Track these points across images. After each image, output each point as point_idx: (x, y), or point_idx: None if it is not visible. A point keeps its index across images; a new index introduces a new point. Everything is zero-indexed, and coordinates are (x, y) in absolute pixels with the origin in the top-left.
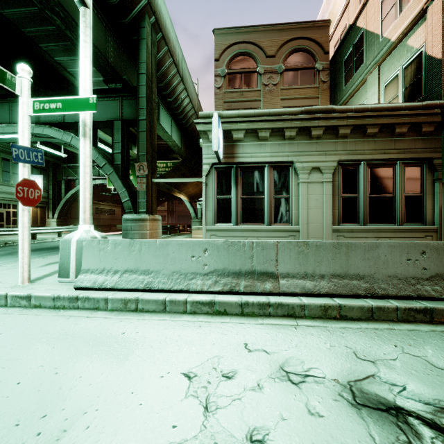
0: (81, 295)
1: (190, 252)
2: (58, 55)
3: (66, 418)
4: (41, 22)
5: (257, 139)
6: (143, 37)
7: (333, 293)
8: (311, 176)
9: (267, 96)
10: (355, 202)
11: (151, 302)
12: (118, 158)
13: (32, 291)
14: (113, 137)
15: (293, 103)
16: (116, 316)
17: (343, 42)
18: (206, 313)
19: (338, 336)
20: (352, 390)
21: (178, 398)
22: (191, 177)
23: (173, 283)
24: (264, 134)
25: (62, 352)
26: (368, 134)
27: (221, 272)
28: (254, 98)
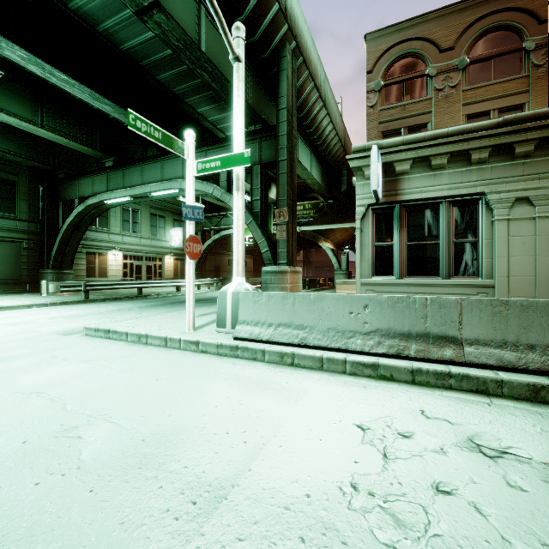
0: (240, 344)
1: (347, 308)
2: (200, 106)
3: (261, 436)
4: (188, 79)
5: (428, 168)
6: (283, 68)
7: None
8: (513, 211)
9: (441, 105)
10: None
11: (307, 358)
12: (257, 205)
13: (198, 337)
14: (252, 183)
15: (483, 106)
16: (274, 367)
17: None
18: (368, 377)
19: None
20: None
21: (355, 442)
22: (339, 221)
23: (330, 340)
24: (439, 161)
25: (240, 390)
26: None
27: (385, 332)
28: (421, 111)
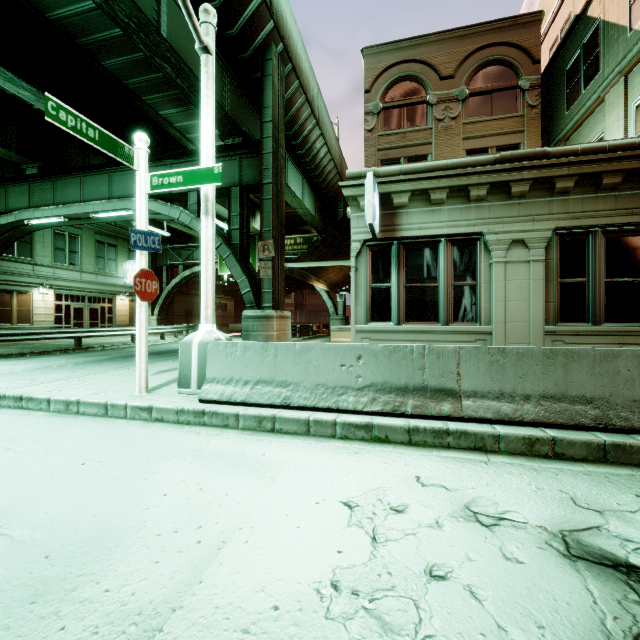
0: (208, 409)
1: (339, 360)
2: (163, 108)
3: (222, 531)
4: (145, 70)
5: (427, 203)
6: (269, 73)
7: (543, 422)
8: (510, 253)
9: (441, 136)
10: (582, 290)
11: (291, 422)
12: (236, 236)
13: (152, 401)
14: (230, 209)
15: (482, 142)
16: (250, 435)
17: (565, 43)
18: (361, 440)
19: (549, 478)
20: (566, 541)
21: (340, 526)
22: (333, 258)
23: (318, 399)
24: (439, 195)
25: (201, 469)
26: (605, 187)
27: (380, 387)
28: (421, 141)
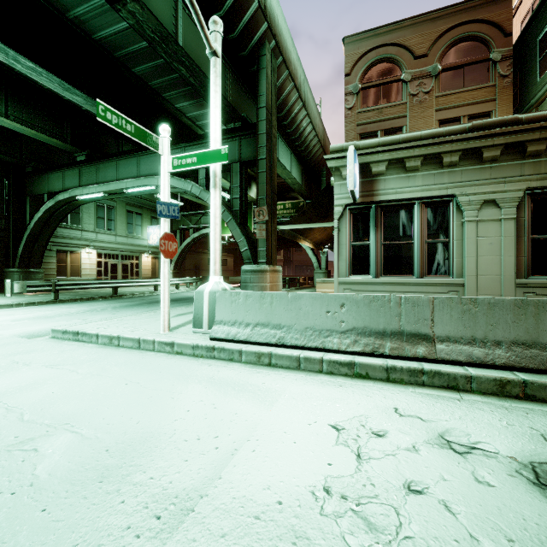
0: (217, 345)
1: (325, 307)
2: (179, 101)
3: (234, 441)
4: (165, 73)
5: (403, 170)
6: (263, 67)
7: (514, 366)
8: (481, 213)
9: (415, 109)
10: None
11: (285, 358)
12: (236, 204)
13: (173, 338)
14: (231, 182)
15: (454, 112)
16: (251, 368)
17: (537, 14)
18: (344, 375)
19: (520, 416)
20: (535, 471)
21: (329, 444)
22: (318, 221)
23: (307, 339)
24: (413, 163)
25: (215, 393)
26: None
27: (361, 330)
28: (397, 115)
